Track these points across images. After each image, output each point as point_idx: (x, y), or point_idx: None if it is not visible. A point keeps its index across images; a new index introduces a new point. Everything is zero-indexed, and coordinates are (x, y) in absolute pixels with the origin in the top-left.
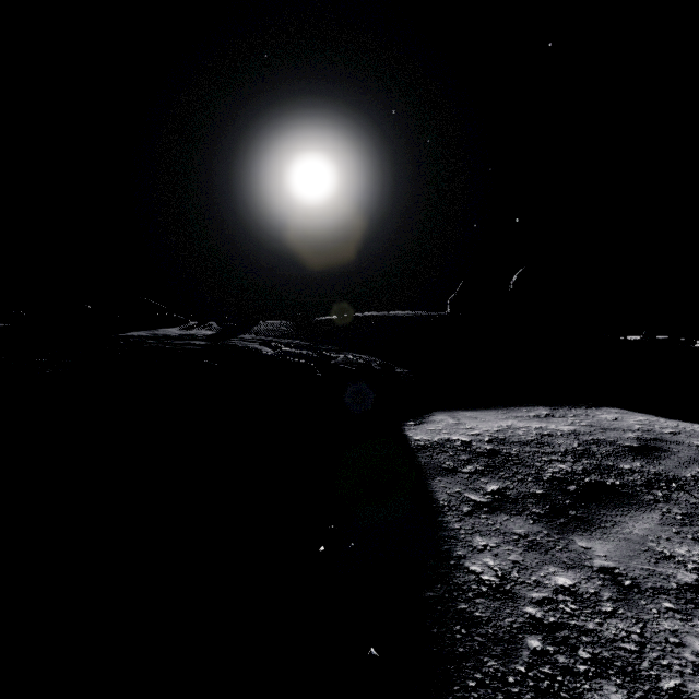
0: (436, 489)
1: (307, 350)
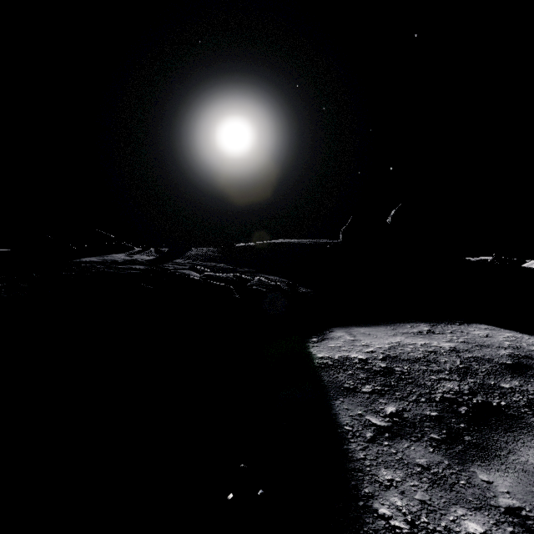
0: (339, 412)
1: (228, 272)
